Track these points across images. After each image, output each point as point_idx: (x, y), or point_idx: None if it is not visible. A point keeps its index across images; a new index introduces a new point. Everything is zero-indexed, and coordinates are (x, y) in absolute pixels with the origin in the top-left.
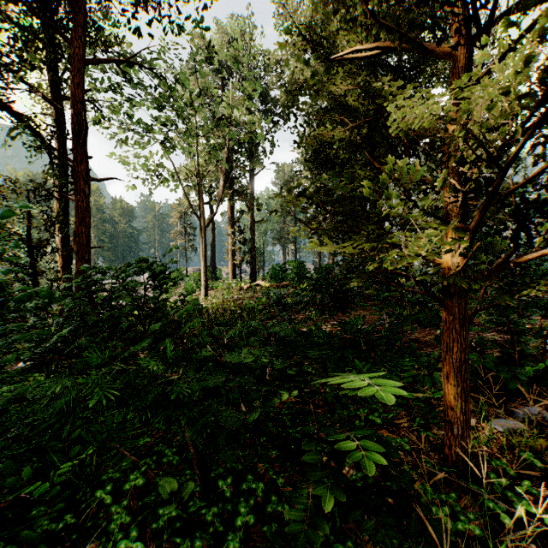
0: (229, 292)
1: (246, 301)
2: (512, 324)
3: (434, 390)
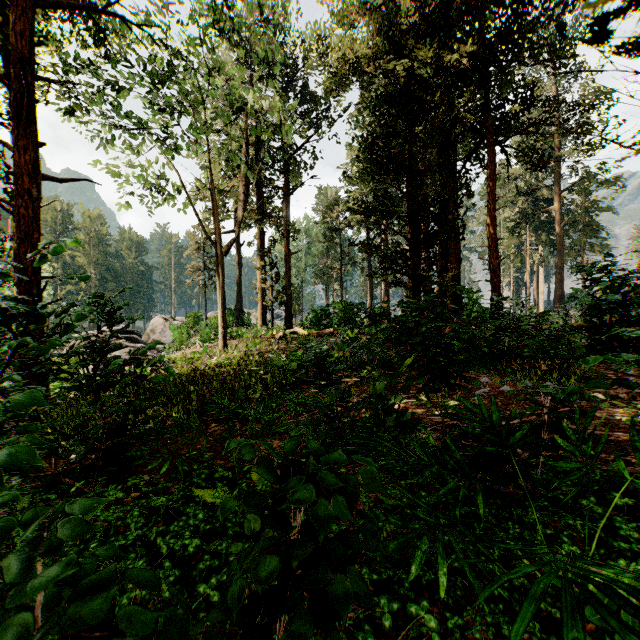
0: (256, 342)
1: (275, 355)
2: None
3: None
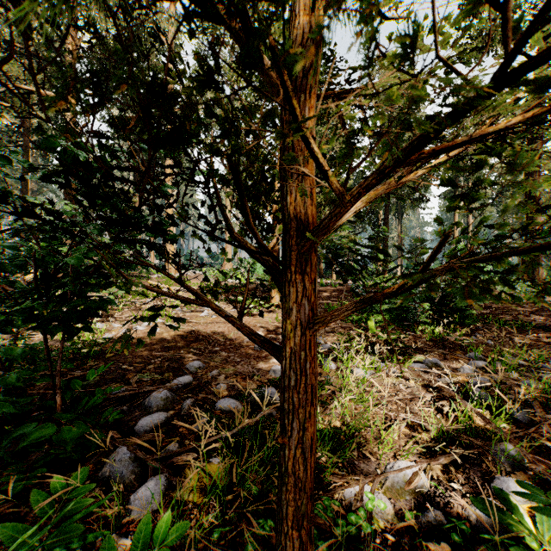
0: None
1: None
2: (33, 349)
3: (109, 545)
